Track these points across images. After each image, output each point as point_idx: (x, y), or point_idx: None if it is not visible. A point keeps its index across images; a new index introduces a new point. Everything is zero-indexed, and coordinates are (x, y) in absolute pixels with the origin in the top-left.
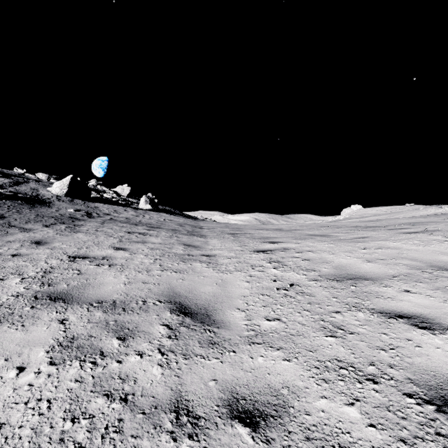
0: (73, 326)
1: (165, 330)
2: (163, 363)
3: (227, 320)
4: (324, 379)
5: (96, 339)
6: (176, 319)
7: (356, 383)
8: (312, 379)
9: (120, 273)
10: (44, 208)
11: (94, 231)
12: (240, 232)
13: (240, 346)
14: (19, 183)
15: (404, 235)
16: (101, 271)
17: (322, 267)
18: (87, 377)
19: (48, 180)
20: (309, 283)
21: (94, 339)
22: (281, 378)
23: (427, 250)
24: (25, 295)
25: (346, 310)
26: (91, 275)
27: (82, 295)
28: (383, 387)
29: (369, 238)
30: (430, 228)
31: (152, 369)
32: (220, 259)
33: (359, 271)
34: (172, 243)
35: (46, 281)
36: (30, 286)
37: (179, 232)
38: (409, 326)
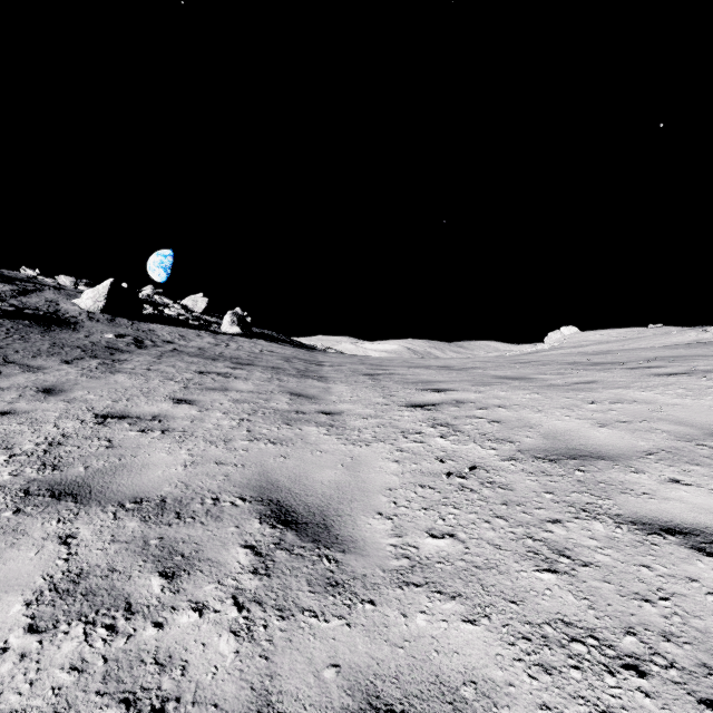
0: (83, 549)
1: (248, 557)
2: (240, 628)
3: (361, 537)
4: (542, 664)
5: (121, 577)
6: (270, 534)
7: (605, 676)
8: (520, 663)
9: (178, 445)
10: (66, 332)
11: (144, 370)
12: (383, 372)
13: (383, 591)
14: (28, 292)
15: (658, 379)
16: (148, 443)
17: (523, 436)
18: (94, 660)
19: (75, 287)
20: (501, 465)
21: (117, 577)
22: (461, 661)
23: (700, 406)
24: (9, 488)
25: (572, 517)
26: (129, 449)
27: (108, 486)
28: (657, 684)
29: (598, 383)
30: (699, 367)
31: (219, 642)
32: (350, 419)
33: (587, 444)
34: (271, 391)
35: (50, 461)
36: (21, 470)
37: (284, 372)
38: (689, 551)
